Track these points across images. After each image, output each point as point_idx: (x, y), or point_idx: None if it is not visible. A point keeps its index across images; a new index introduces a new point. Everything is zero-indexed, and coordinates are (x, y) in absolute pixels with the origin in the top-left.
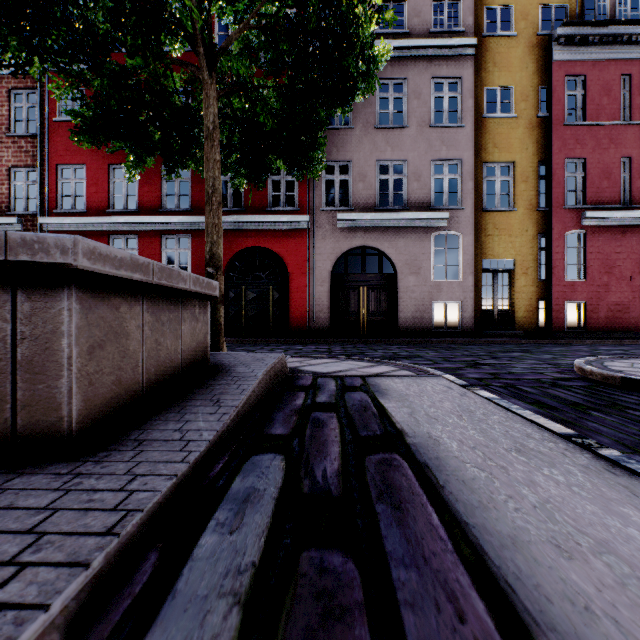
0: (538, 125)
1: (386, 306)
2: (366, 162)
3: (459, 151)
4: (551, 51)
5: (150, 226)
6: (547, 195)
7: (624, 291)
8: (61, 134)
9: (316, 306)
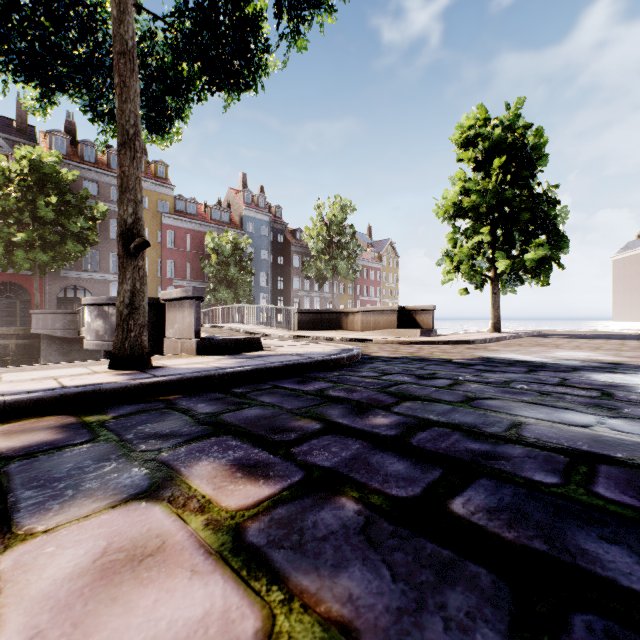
0: (158, 245)
1: None
2: None
3: None
4: (162, 219)
5: None
6: (161, 272)
7: None
8: None
9: None
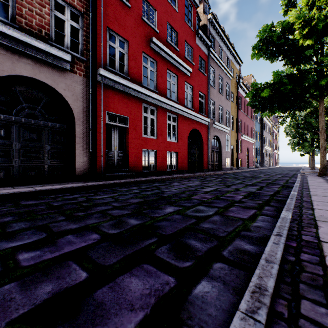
0: (235, 107)
1: (218, 159)
2: (217, 104)
3: (229, 109)
4: (238, 87)
5: (164, 105)
6: (236, 128)
7: (244, 156)
8: (111, 2)
9: (209, 158)
